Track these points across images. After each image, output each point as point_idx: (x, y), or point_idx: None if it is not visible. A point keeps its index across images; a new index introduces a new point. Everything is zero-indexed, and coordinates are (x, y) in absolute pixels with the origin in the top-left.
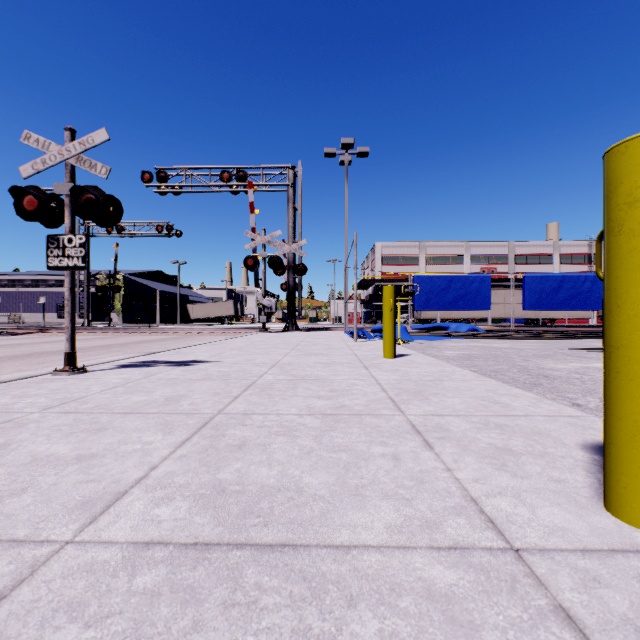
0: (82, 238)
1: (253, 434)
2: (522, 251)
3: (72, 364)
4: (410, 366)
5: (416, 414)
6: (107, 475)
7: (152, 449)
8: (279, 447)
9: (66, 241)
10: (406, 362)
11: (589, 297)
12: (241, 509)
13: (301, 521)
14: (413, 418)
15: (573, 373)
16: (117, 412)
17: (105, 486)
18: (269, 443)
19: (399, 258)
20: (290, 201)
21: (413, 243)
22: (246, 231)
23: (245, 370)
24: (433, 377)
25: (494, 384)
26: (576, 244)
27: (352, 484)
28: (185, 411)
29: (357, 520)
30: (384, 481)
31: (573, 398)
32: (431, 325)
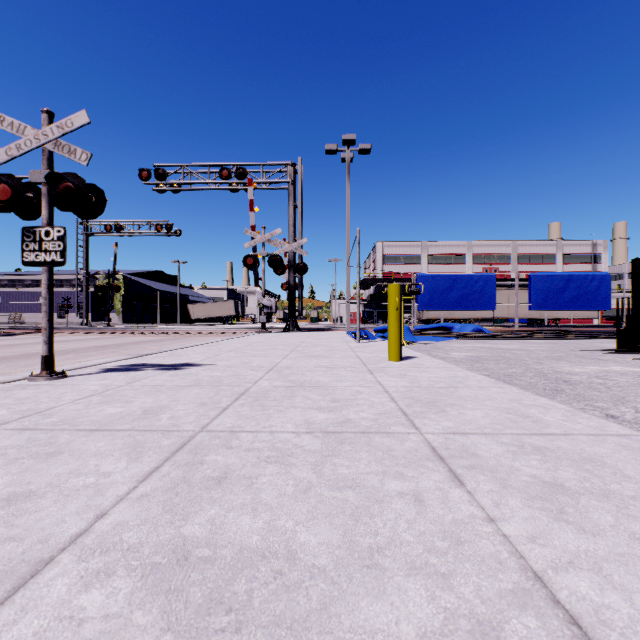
0: (60, 231)
1: (238, 461)
2: (525, 250)
3: (50, 368)
4: (418, 370)
5: (434, 432)
6: (35, 528)
7: (108, 484)
8: (269, 481)
9: (43, 234)
10: (413, 365)
11: (596, 297)
12: (205, 595)
13: (291, 621)
14: (431, 438)
15: (594, 377)
16: (82, 429)
17: (26, 549)
18: (256, 475)
19: (401, 258)
20: (290, 199)
21: (415, 243)
22: (246, 229)
23: (239, 375)
24: (446, 383)
25: (516, 392)
26: (579, 243)
27: (364, 546)
28: (162, 427)
29: (375, 619)
30: (407, 540)
31: (604, 408)
32: (435, 325)
